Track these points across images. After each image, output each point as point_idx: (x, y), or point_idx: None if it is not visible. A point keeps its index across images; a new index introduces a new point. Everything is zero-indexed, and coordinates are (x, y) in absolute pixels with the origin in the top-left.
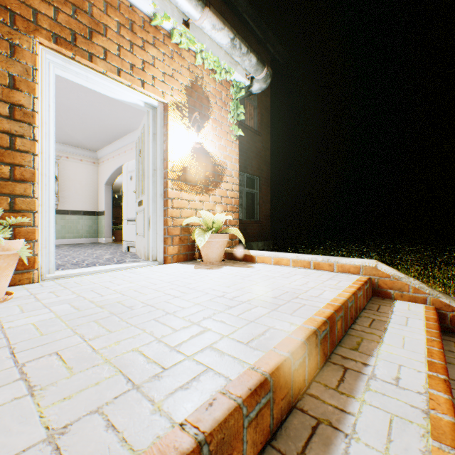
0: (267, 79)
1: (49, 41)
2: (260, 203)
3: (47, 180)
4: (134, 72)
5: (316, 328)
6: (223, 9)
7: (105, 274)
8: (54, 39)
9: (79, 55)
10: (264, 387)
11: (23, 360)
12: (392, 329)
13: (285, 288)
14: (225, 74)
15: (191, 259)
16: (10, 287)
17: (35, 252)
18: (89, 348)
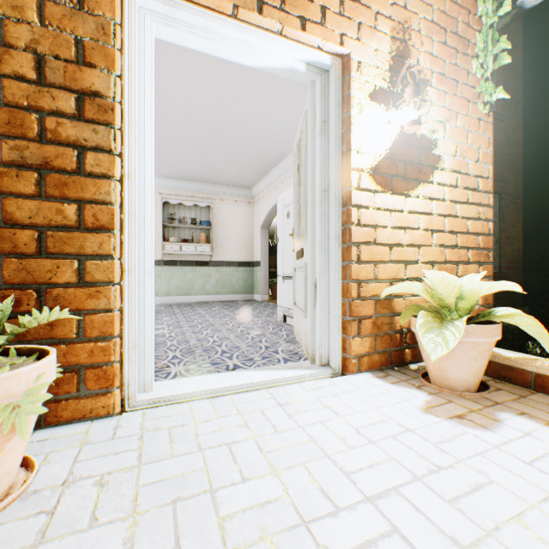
0: None
1: None
2: (500, 240)
3: (142, 225)
4: (286, 3)
5: None
6: None
7: (233, 399)
8: None
9: None
10: None
11: None
12: None
13: None
14: None
15: (394, 363)
16: (71, 426)
17: (119, 356)
18: None
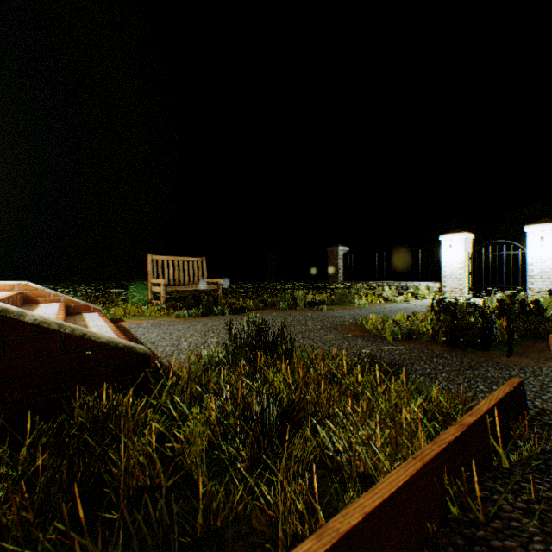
0: None
1: None
2: None
3: None
4: None
5: (4, 298)
6: None
7: None
8: None
9: None
10: None
11: None
12: (42, 308)
13: None
14: None
15: None
16: None
17: None
18: None
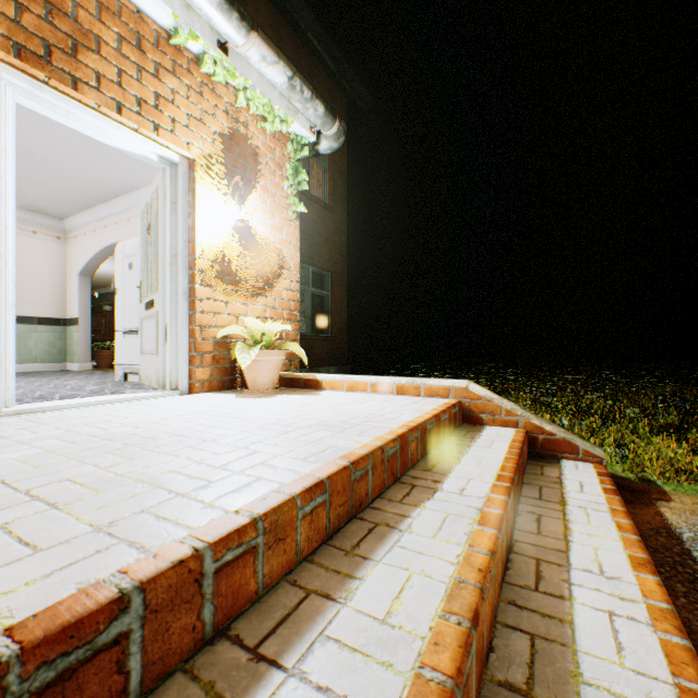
0: (340, 136)
1: (8, 53)
2: (333, 311)
3: (4, 265)
4: (143, 110)
5: (383, 443)
6: (278, 21)
7: (99, 407)
8: (15, 50)
9: (56, 79)
10: (320, 486)
11: (26, 487)
12: (473, 451)
13: (357, 413)
14: (280, 123)
15: (230, 388)
16: None
17: None
18: (110, 473)
